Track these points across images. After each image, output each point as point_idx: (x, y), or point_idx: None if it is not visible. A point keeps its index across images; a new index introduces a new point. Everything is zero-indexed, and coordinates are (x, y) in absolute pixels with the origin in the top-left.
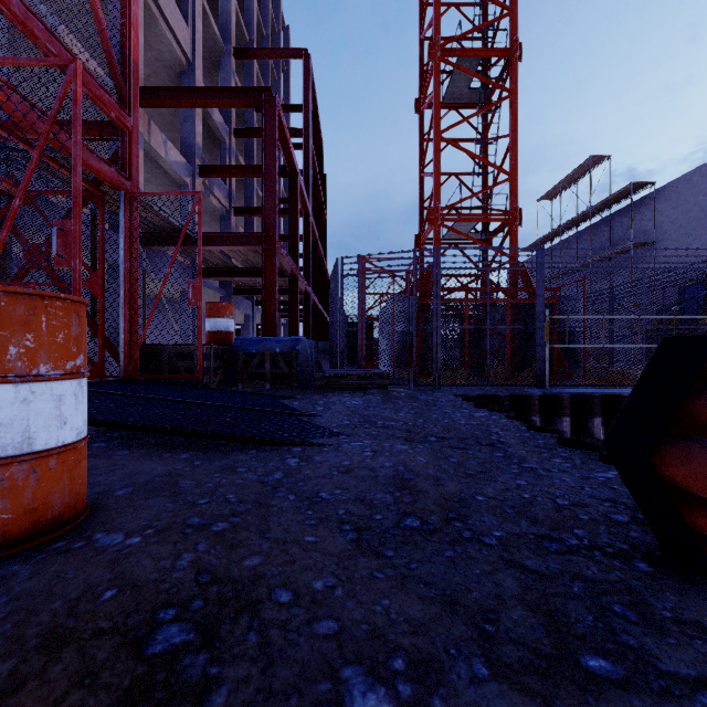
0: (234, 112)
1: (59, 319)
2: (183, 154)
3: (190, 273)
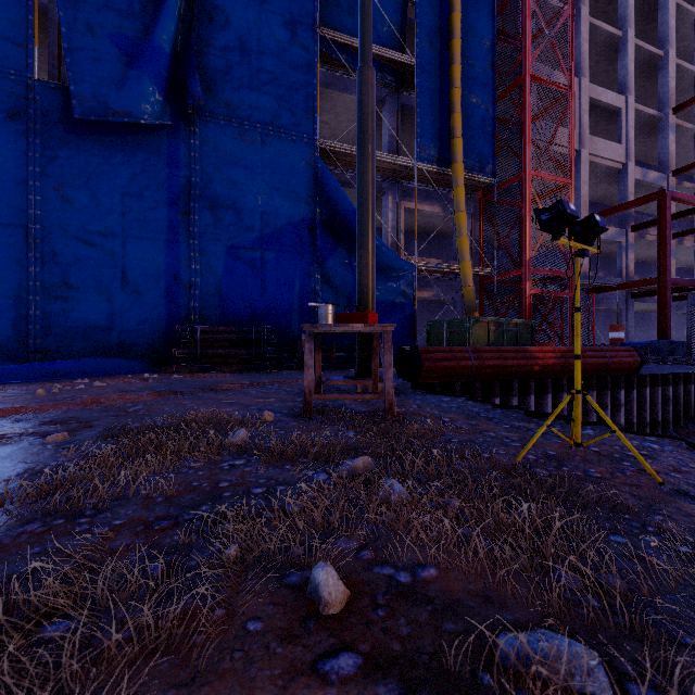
0: (673, 157)
1: (551, 345)
2: (619, 223)
3: (623, 297)
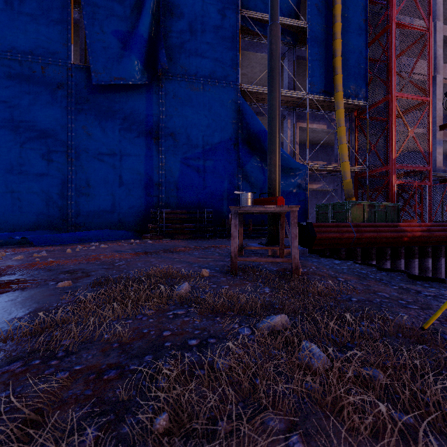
0: None
1: (414, 221)
2: None
3: None
